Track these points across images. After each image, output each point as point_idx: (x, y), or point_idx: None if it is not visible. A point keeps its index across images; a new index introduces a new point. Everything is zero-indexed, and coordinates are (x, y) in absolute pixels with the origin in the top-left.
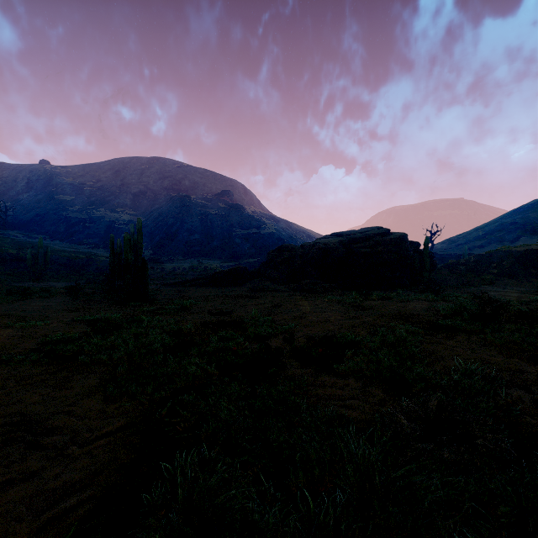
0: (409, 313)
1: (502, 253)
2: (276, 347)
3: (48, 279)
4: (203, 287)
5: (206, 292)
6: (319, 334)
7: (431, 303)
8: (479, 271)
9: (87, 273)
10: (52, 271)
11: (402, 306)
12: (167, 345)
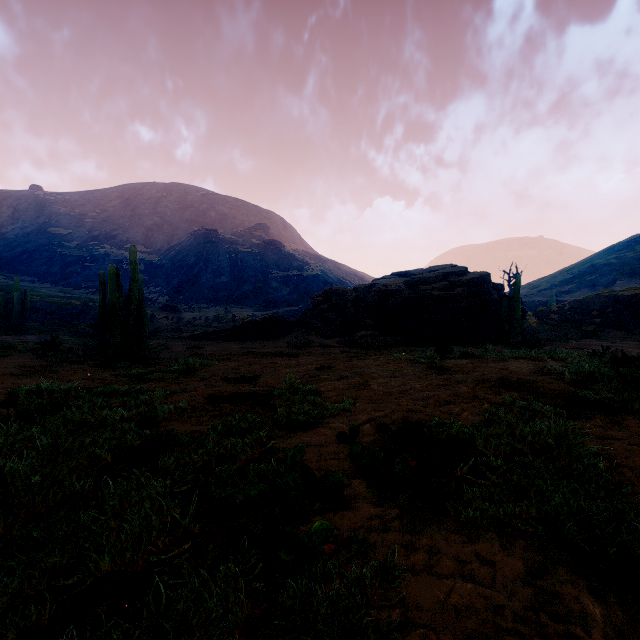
0: (518, 379)
1: (605, 298)
2: (327, 473)
3: (27, 331)
4: (226, 342)
5: (229, 347)
6: (396, 419)
7: (538, 363)
8: (577, 321)
9: (81, 324)
10: (35, 321)
11: (500, 367)
12: (128, 445)
